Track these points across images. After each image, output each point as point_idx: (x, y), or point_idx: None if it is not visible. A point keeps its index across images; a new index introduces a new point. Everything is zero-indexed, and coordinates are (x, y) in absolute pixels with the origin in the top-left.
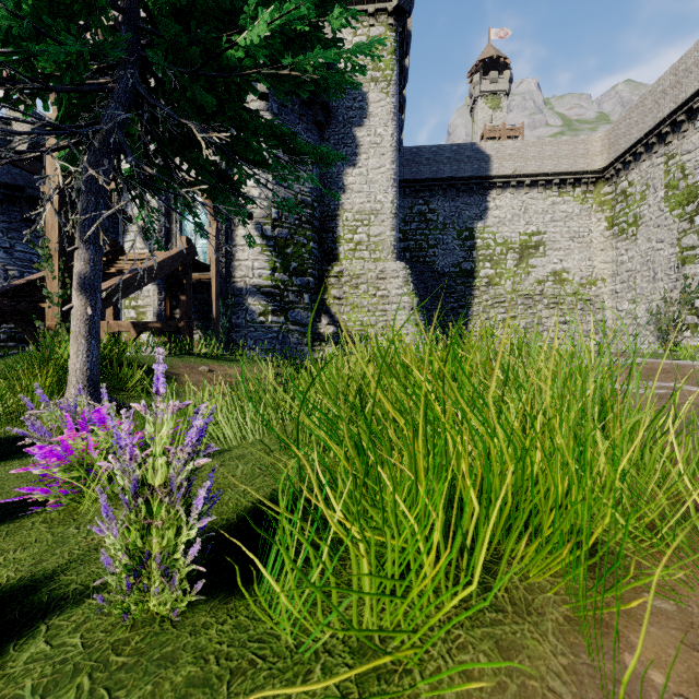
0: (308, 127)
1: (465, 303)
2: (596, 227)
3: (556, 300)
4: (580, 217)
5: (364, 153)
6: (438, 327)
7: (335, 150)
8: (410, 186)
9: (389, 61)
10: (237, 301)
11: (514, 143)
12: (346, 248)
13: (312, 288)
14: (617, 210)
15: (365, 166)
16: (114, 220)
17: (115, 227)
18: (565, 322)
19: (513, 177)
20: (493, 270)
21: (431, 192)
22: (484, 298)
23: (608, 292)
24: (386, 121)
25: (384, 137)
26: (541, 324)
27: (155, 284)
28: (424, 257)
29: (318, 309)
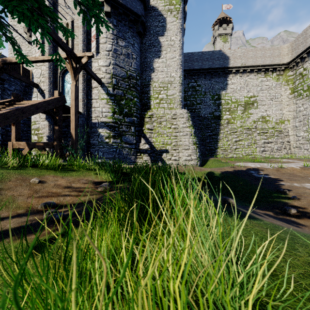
0: (133, 34)
1: (216, 132)
2: (284, 93)
3: (263, 131)
4: (276, 88)
5: (164, 50)
6: (202, 145)
7: (149, 49)
8: (187, 72)
9: (178, 0)
10: (93, 131)
11: (242, 50)
12: (155, 102)
13: (136, 124)
14: (297, 83)
15: (165, 57)
16: (30, 88)
17: (31, 92)
18: (268, 142)
19: (241, 67)
20: (230, 115)
21: (198, 76)
22: (226, 130)
23: (291, 126)
24: (176, 33)
25: (175, 41)
26: (255, 143)
27: (47, 121)
28: (194, 109)
29: (139, 135)
